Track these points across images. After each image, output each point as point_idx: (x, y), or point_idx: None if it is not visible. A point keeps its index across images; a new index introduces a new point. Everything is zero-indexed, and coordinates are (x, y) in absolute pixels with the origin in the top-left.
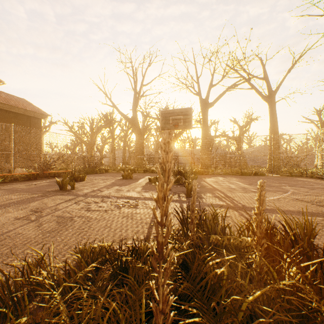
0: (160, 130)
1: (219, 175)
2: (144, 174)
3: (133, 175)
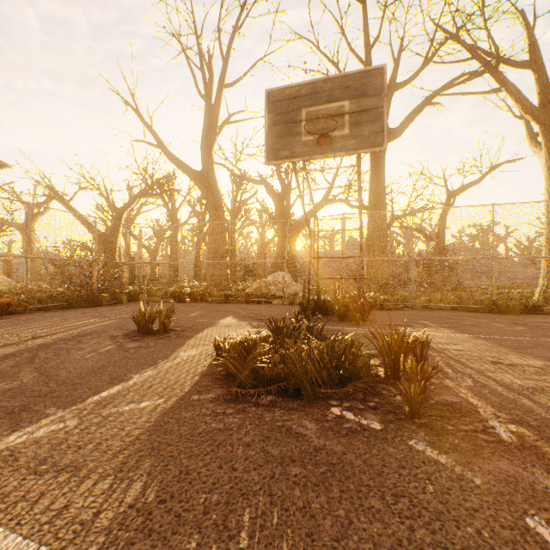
0: (266, 160)
1: (436, 314)
2: (223, 307)
3: (192, 312)
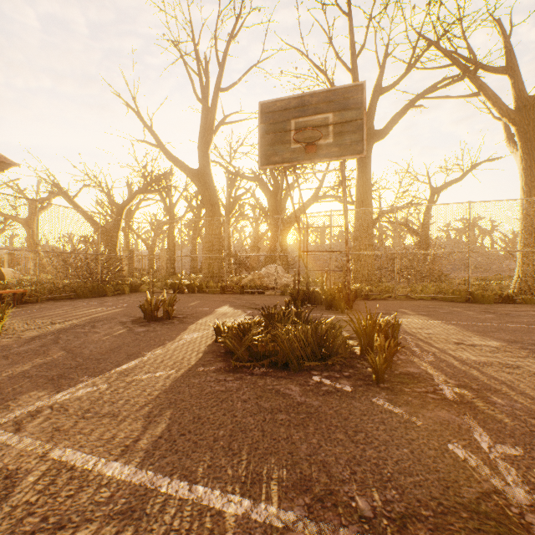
0: (259, 165)
1: (416, 303)
2: (219, 298)
3: (191, 301)
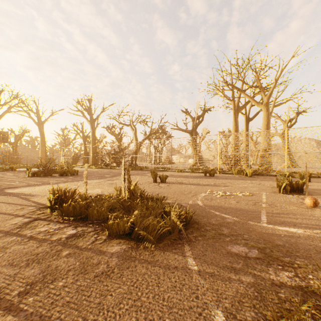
0: None
1: None
2: None
3: None
